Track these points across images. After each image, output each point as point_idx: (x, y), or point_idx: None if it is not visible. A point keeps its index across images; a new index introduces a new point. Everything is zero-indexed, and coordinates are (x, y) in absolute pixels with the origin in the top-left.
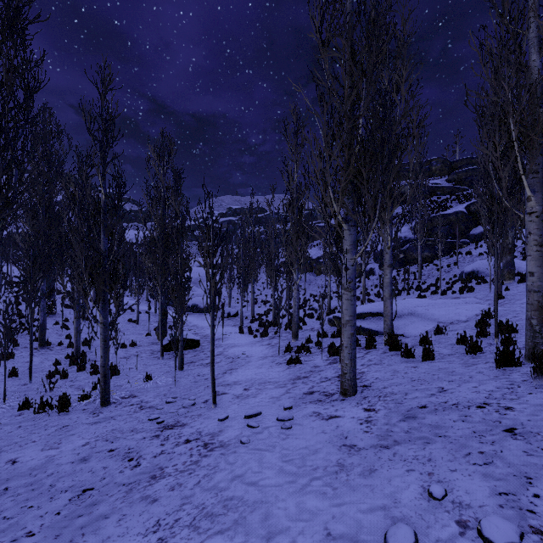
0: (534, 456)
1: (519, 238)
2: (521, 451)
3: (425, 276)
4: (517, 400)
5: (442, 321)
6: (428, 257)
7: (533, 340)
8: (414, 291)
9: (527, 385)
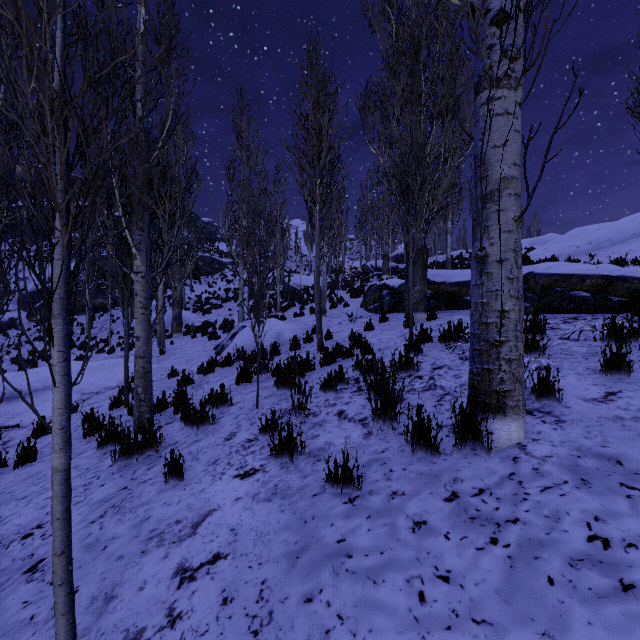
0: (32, 604)
1: (194, 291)
2: (20, 605)
3: (97, 329)
4: (82, 503)
5: (88, 392)
6: (103, 305)
7: (139, 410)
8: (77, 350)
9: (108, 473)
